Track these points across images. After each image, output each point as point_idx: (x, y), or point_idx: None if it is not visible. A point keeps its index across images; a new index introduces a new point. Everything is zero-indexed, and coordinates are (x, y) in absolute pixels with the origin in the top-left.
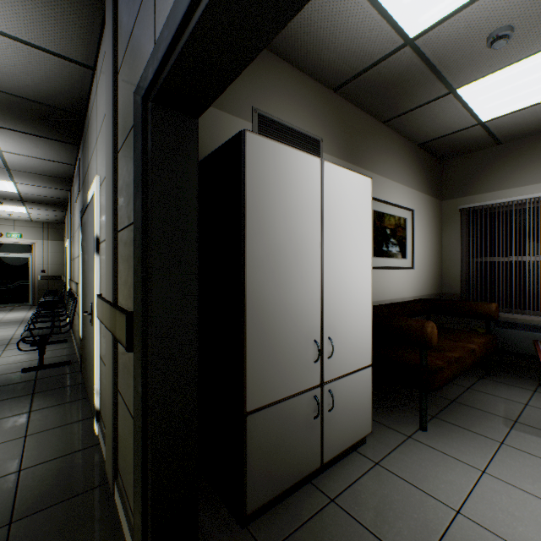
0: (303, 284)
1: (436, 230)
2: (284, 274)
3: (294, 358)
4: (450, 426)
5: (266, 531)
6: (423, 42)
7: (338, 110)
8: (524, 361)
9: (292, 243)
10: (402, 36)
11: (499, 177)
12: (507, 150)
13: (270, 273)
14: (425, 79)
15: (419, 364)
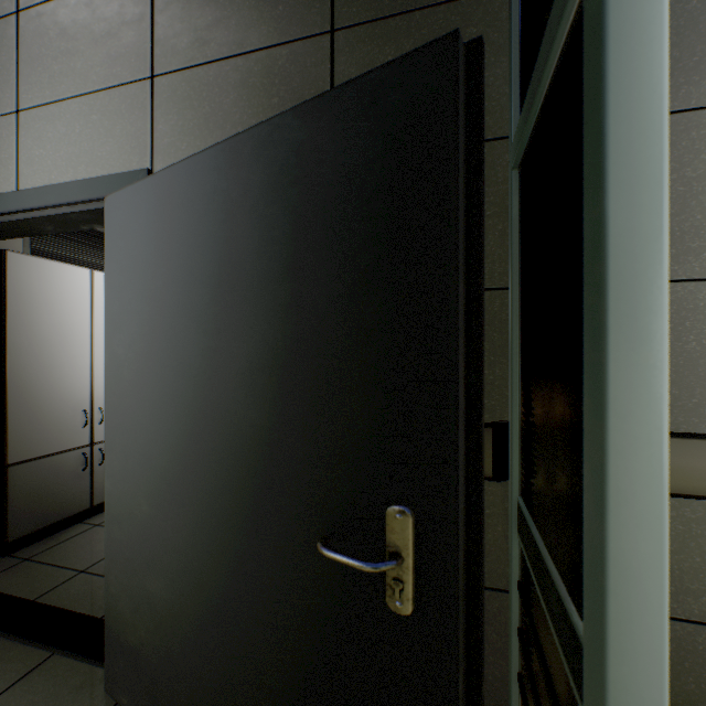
0: (72, 367)
1: None
2: (50, 359)
3: (62, 424)
4: None
5: (29, 551)
6: None
7: None
8: None
9: (60, 335)
10: None
11: None
12: None
13: (34, 359)
14: None
15: None
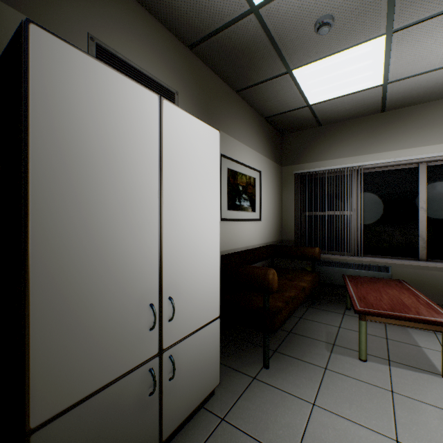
0: (135, 240)
1: (278, 189)
2: (103, 228)
3: (120, 332)
4: (288, 359)
5: None
6: (266, 13)
7: (194, 68)
8: (336, 289)
9: (117, 189)
10: (248, 1)
11: (320, 151)
12: (325, 131)
13: (78, 227)
14: (269, 54)
15: (263, 308)
